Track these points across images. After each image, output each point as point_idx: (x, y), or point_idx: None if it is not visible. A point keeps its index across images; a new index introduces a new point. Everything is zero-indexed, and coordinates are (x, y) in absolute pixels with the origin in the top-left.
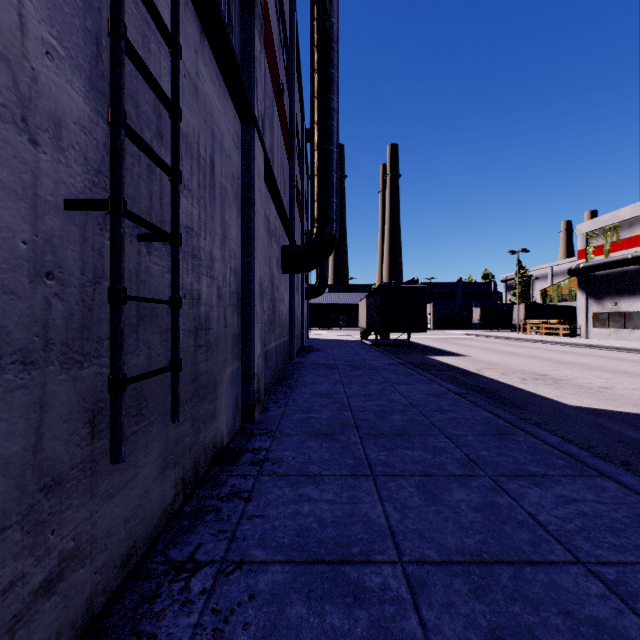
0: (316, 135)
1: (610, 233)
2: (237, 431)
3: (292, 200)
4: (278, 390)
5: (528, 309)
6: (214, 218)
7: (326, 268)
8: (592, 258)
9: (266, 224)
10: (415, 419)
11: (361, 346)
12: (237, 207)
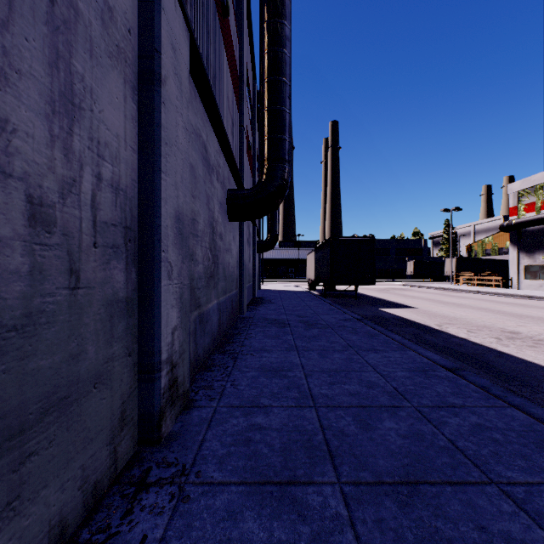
0: (266, 65)
1: (542, 191)
2: (121, 472)
3: (241, 146)
4: (217, 362)
5: (459, 262)
6: (8, 26)
7: (277, 223)
8: (523, 215)
9: (201, 151)
10: (420, 431)
11: (311, 297)
12: (124, 77)
